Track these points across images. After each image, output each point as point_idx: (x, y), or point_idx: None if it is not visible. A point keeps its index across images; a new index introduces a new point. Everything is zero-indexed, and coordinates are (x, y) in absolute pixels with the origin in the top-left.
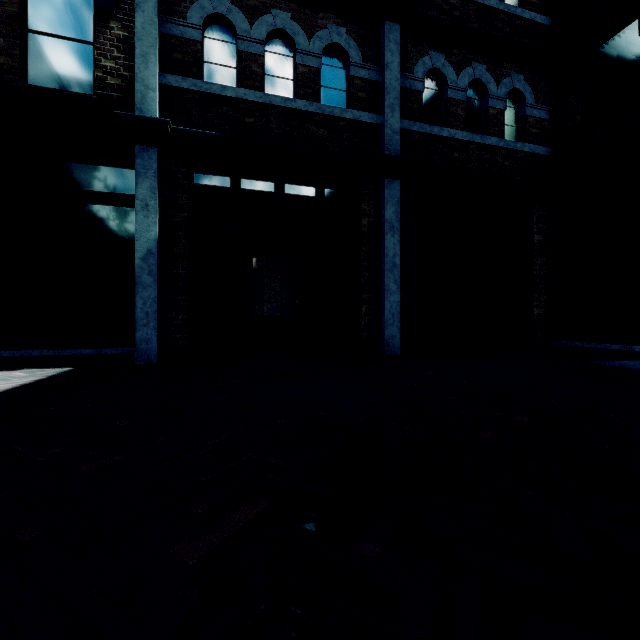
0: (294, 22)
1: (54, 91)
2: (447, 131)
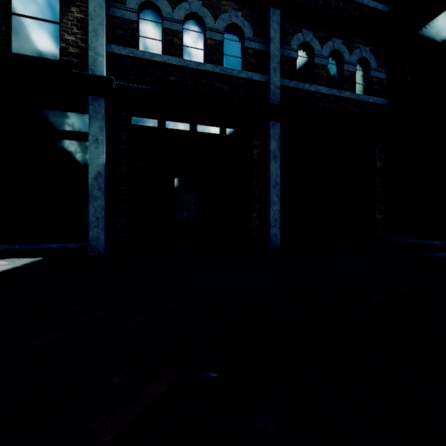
0: (204, 8)
1: (30, 56)
2: (314, 87)
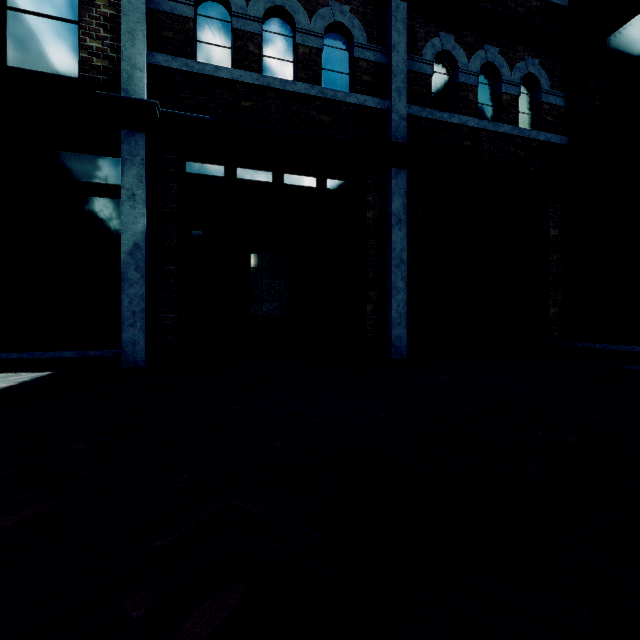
0: None
1: (33, 71)
2: (458, 118)
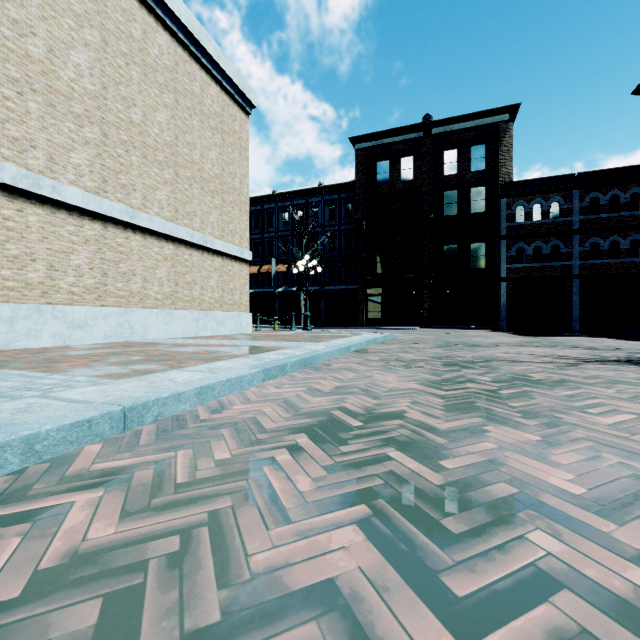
0: (541, 243)
1: (481, 272)
2: (599, 261)
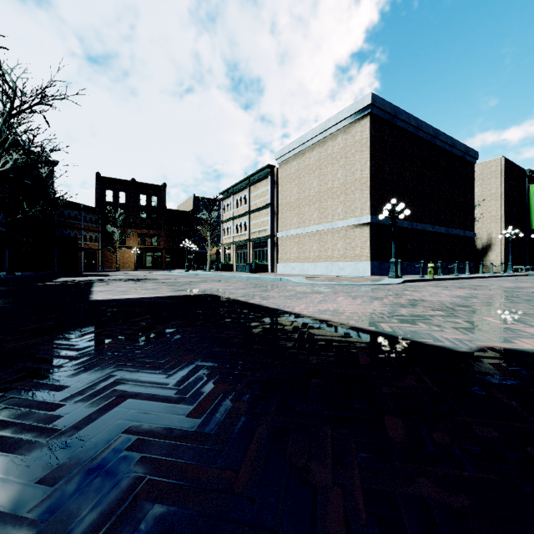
0: None
1: None
2: None
